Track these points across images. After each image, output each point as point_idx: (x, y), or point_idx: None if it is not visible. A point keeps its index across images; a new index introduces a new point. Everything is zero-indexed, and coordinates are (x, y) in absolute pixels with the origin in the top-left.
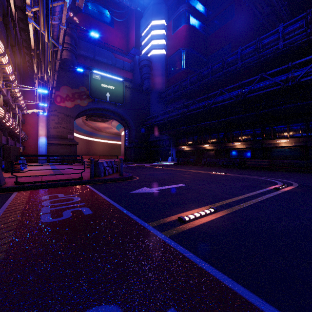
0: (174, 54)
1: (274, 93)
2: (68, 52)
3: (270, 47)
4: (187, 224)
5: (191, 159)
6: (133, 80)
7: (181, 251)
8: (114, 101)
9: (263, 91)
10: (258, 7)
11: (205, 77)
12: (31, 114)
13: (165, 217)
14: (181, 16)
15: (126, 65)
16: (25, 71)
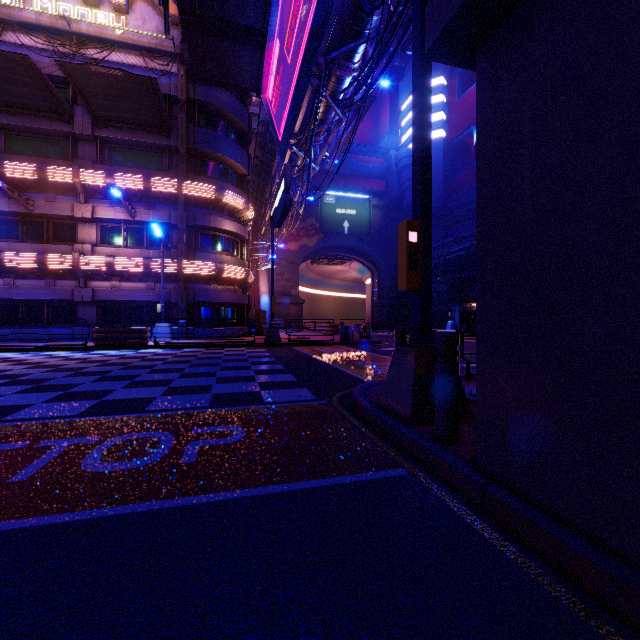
0: (461, 136)
1: None
2: None
3: None
4: None
5: None
6: (387, 192)
7: None
8: (356, 232)
9: None
10: None
11: None
12: None
13: None
14: None
15: (373, 170)
16: None
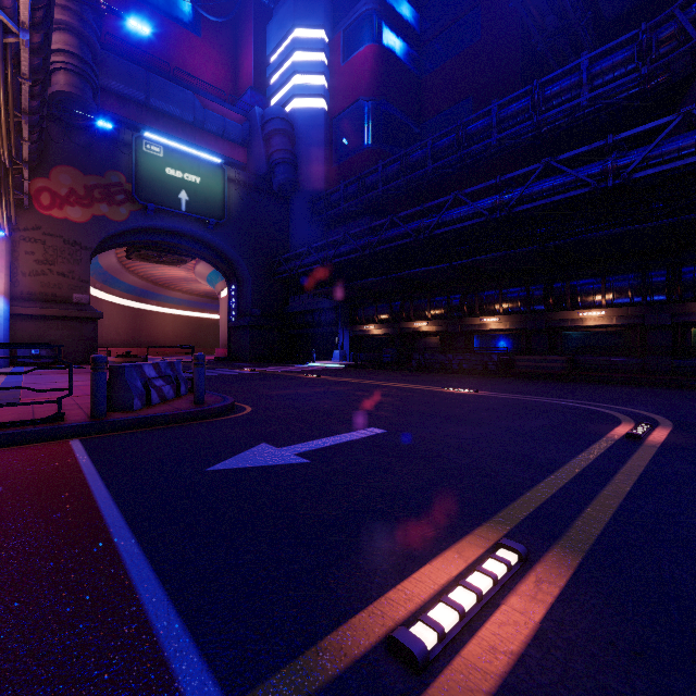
0: (347, 112)
1: (573, 205)
2: (72, 77)
3: (561, 103)
4: (443, 694)
5: (387, 356)
6: (249, 165)
7: None
8: (201, 212)
9: (552, 200)
10: (534, 14)
11: (419, 167)
12: None
13: (325, 629)
14: (363, 23)
15: (230, 128)
16: None
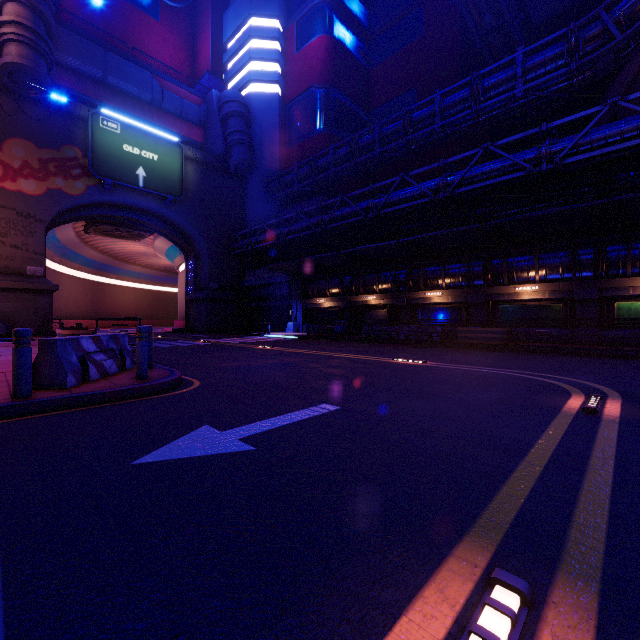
0: (300, 98)
1: (509, 187)
2: (24, 49)
3: (498, 95)
4: None
5: (338, 327)
6: (207, 145)
7: None
8: (158, 188)
9: (491, 182)
10: (473, 12)
11: (368, 150)
12: None
13: None
14: (315, 15)
15: (187, 109)
16: None
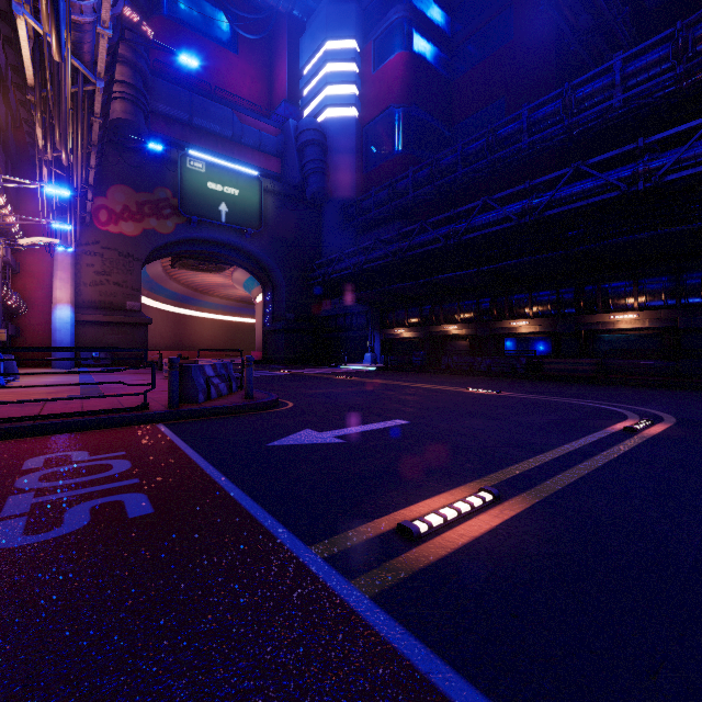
0: (378, 119)
1: (604, 208)
2: (127, 105)
3: (594, 105)
4: (426, 548)
5: (417, 359)
6: (284, 175)
7: (415, 662)
8: (239, 223)
9: (581, 204)
10: (567, 14)
11: (449, 172)
12: (37, 251)
13: (359, 523)
14: (393, 31)
15: (265, 141)
16: (21, 148)
